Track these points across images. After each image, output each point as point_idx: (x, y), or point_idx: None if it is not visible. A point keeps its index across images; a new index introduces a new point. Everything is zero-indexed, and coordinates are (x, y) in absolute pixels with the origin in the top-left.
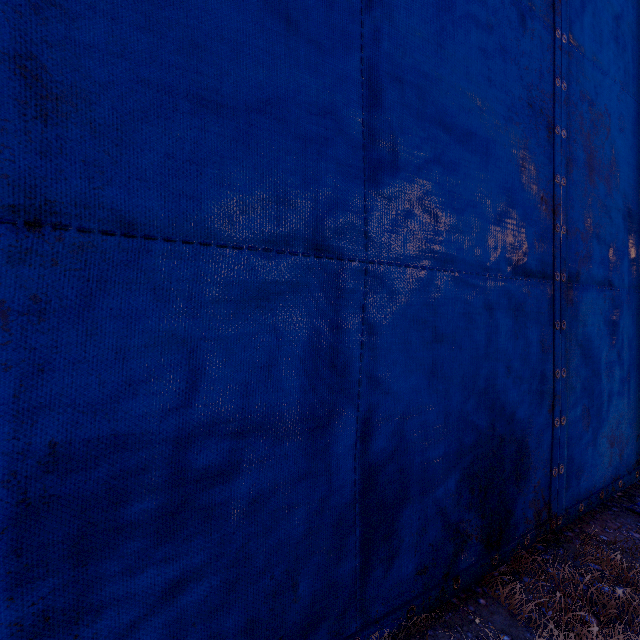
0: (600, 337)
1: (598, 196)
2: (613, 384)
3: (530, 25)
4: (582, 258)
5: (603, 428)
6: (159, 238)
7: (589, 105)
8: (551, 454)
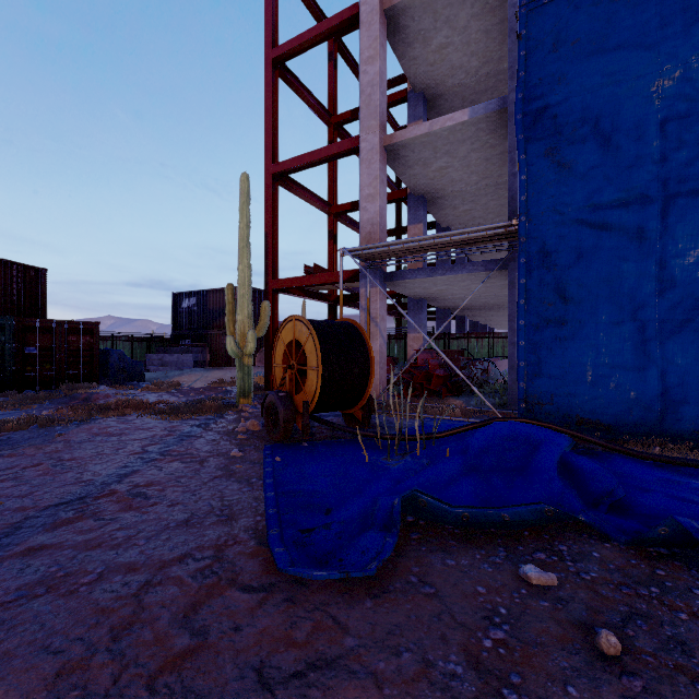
0: None
1: None
2: None
3: None
4: None
5: None
6: (587, 323)
7: None
8: None
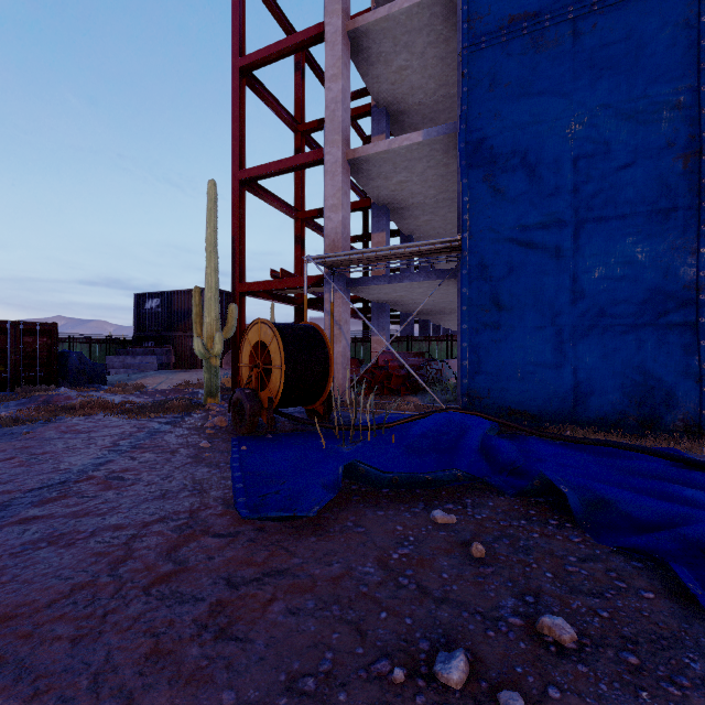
0: None
1: None
2: None
3: (673, 214)
4: None
5: None
6: (517, 327)
7: None
8: (697, 402)
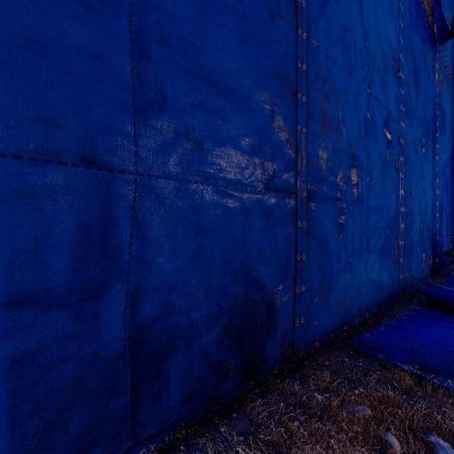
0: (331, 233)
1: (330, 142)
2: (340, 264)
3: (278, 22)
4: (318, 181)
5: (333, 292)
6: None
7: (323, 82)
8: (295, 311)
